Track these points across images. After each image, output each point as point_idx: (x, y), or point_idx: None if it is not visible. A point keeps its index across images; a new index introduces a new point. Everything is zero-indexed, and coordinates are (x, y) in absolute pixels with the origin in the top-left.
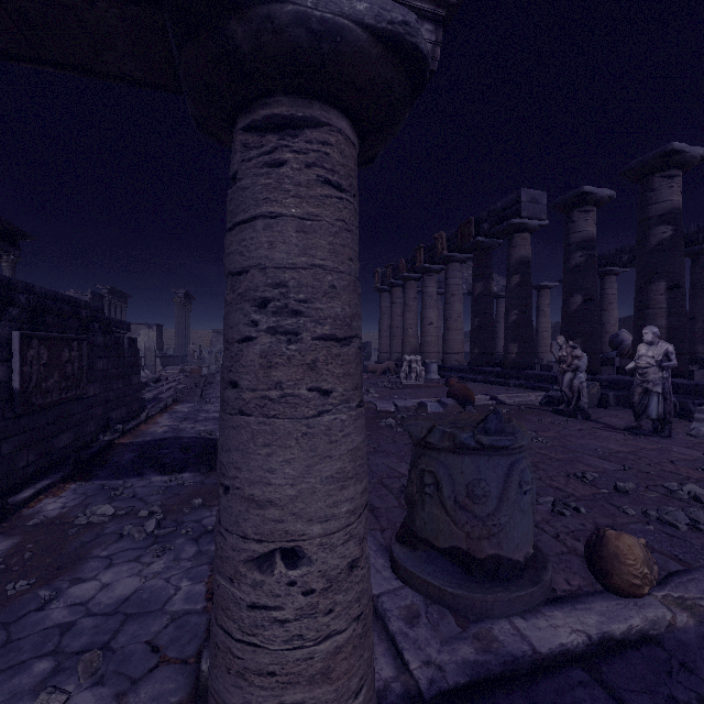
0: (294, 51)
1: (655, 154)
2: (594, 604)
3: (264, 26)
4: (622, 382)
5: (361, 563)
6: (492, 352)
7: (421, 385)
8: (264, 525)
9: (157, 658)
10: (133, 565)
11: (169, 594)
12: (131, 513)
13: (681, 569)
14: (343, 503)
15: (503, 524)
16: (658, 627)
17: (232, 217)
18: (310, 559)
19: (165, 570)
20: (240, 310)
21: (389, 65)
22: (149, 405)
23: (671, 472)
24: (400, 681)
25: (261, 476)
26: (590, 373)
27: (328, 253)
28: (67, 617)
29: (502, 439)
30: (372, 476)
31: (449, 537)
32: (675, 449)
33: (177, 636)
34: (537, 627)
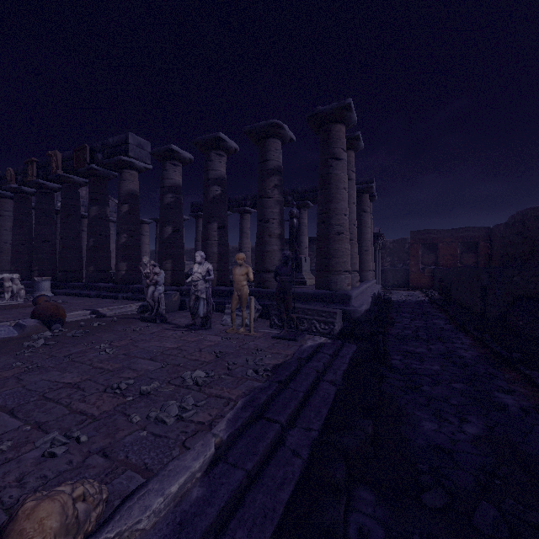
0: None
1: (211, 136)
2: None
3: None
4: None
5: None
6: (107, 269)
7: (17, 305)
8: None
9: None
10: None
11: None
12: None
13: (140, 484)
14: None
15: None
16: None
17: None
18: None
19: None
20: None
21: None
22: None
23: (195, 360)
24: None
25: None
26: (177, 285)
27: None
28: None
29: None
30: None
31: None
32: (209, 338)
33: None
34: None
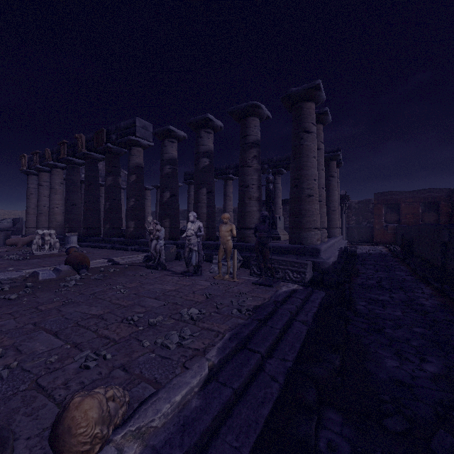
0: None
1: (201, 117)
2: None
3: None
4: None
5: None
6: (119, 227)
7: (54, 254)
8: None
9: None
10: None
11: None
12: None
13: (152, 392)
14: None
15: None
16: None
17: None
18: None
19: None
20: None
21: None
22: None
23: (190, 300)
24: None
25: None
26: (174, 239)
27: None
28: None
29: None
30: None
31: None
32: (200, 282)
33: None
34: None
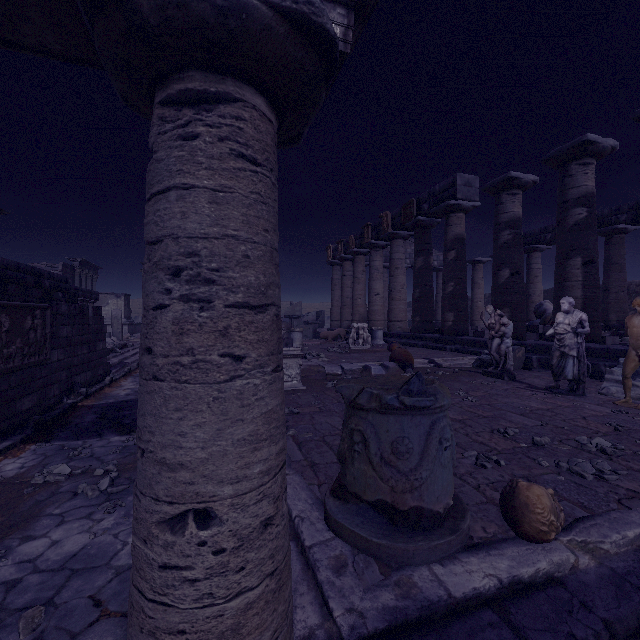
0: (201, 26)
1: (572, 144)
2: (506, 550)
3: (169, 0)
4: (544, 346)
5: (276, 521)
6: (431, 320)
7: (368, 350)
8: (175, 487)
9: (99, 612)
10: (84, 522)
11: (117, 549)
12: (87, 472)
13: (585, 515)
14: (256, 464)
15: (424, 478)
16: (562, 569)
17: (149, 188)
18: (221, 519)
19: (115, 526)
20: (155, 279)
21: (298, 44)
22: (114, 369)
23: (583, 427)
24: (324, 628)
25: (172, 440)
26: (516, 339)
27: (241, 224)
28: (14, 574)
29: (423, 400)
30: (315, 434)
31: (375, 491)
32: (588, 406)
33: (120, 590)
34: (453, 573)
